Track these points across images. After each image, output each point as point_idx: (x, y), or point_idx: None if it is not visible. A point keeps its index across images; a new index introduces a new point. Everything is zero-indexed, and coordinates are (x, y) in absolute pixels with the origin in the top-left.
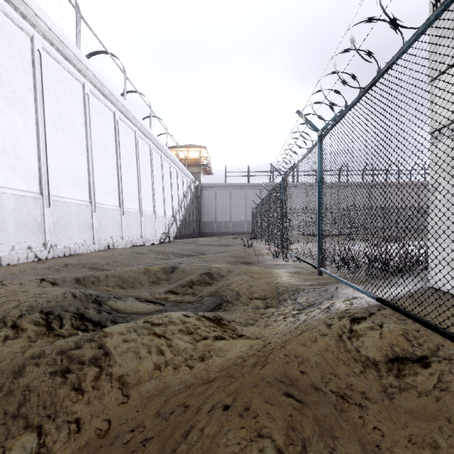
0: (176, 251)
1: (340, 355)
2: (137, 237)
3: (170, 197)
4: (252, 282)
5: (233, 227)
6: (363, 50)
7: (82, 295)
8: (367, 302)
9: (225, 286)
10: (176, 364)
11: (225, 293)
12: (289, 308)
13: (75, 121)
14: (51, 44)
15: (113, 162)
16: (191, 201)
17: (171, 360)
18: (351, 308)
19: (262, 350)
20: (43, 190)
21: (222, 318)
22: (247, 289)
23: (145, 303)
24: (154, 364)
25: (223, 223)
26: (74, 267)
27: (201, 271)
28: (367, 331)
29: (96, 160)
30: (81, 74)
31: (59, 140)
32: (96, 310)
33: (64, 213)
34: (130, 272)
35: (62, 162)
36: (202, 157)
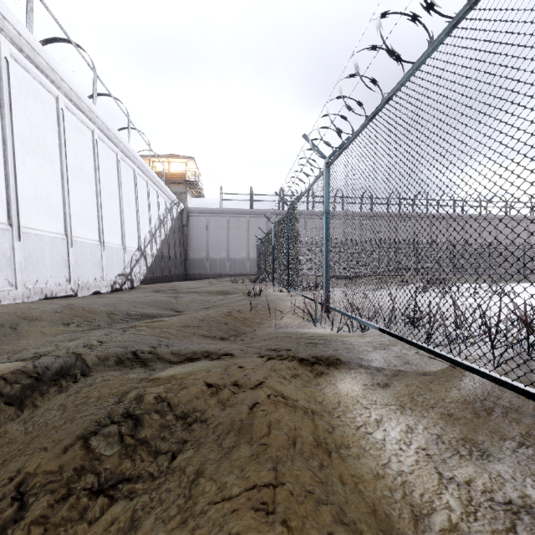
0: (122, 308)
1: None
2: (57, 283)
3: (135, 220)
4: None
5: (231, 266)
6: None
7: None
8: None
9: None
10: None
11: None
12: None
13: None
14: None
15: None
16: (173, 230)
17: None
18: None
19: None
20: None
21: None
22: None
23: None
24: None
25: (218, 261)
26: None
27: (100, 414)
28: None
29: None
30: None
31: None
32: None
33: None
34: None
35: None
36: (189, 173)
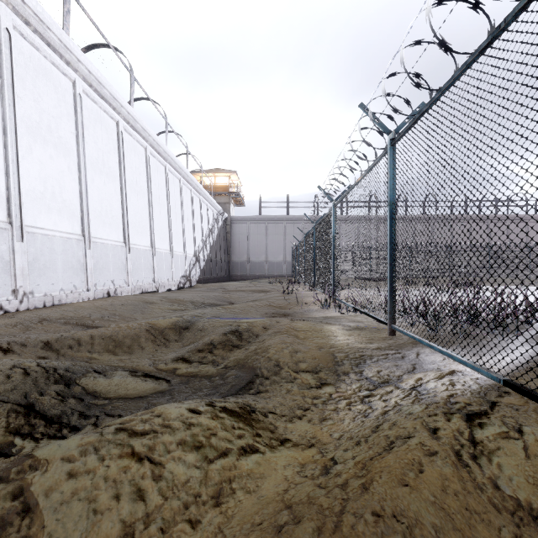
0: (197, 299)
1: (469, 501)
2: (148, 282)
3: (192, 232)
4: (297, 346)
5: (269, 269)
6: (467, 1)
7: (40, 371)
8: (474, 381)
9: (259, 352)
10: (167, 520)
11: (258, 363)
12: (354, 386)
13: (62, 129)
14: (26, 23)
15: (116, 185)
16: (219, 237)
17: (157, 510)
18: (456, 394)
19: (324, 485)
20: (13, 218)
21: (254, 410)
22: (290, 356)
23: (140, 380)
24: (122, 524)
25: (258, 264)
26: (52, 323)
27: (226, 328)
28: (501, 443)
29: (91, 182)
30: (71, 67)
31: (39, 152)
32: (57, 395)
33: (45, 250)
34: (128, 330)
35: (43, 181)
36: (232, 184)
